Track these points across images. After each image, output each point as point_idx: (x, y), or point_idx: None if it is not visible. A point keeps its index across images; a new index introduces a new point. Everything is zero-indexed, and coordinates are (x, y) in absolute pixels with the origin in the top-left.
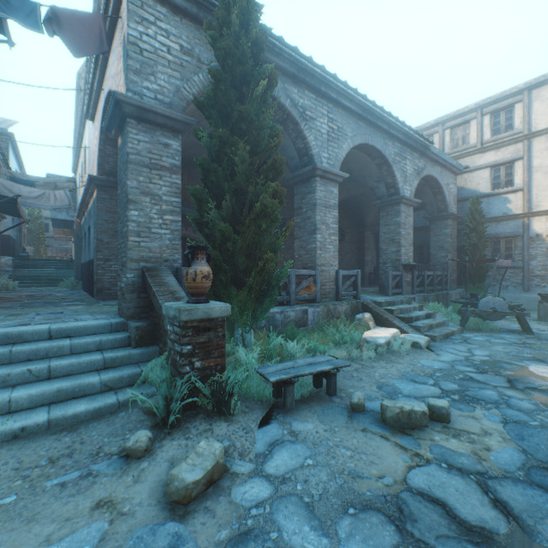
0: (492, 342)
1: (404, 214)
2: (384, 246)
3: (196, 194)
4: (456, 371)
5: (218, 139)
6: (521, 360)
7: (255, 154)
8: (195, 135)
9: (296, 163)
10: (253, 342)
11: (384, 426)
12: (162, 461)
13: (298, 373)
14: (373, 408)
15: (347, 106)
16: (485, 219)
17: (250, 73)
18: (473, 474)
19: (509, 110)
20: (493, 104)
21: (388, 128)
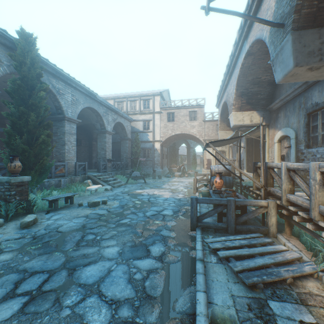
0: (133, 186)
1: (108, 138)
2: (99, 151)
3: (9, 132)
4: (116, 194)
5: (21, 111)
6: (136, 190)
7: (38, 117)
8: (3, 102)
9: (54, 111)
10: (36, 193)
11: (88, 207)
12: (12, 225)
13: (60, 197)
14: (86, 205)
15: (81, 90)
16: (140, 142)
17: (36, 84)
18: (106, 209)
19: (149, 101)
20: (144, 96)
21: (100, 101)
